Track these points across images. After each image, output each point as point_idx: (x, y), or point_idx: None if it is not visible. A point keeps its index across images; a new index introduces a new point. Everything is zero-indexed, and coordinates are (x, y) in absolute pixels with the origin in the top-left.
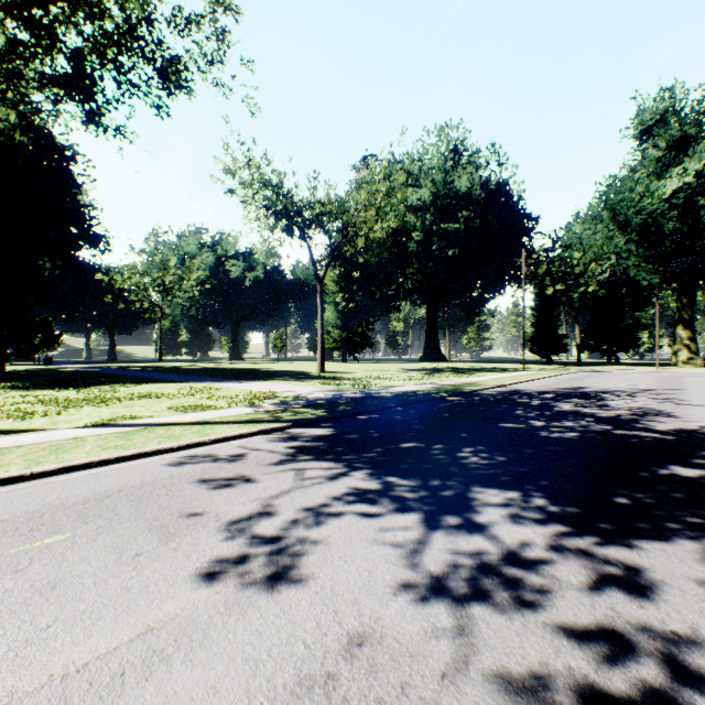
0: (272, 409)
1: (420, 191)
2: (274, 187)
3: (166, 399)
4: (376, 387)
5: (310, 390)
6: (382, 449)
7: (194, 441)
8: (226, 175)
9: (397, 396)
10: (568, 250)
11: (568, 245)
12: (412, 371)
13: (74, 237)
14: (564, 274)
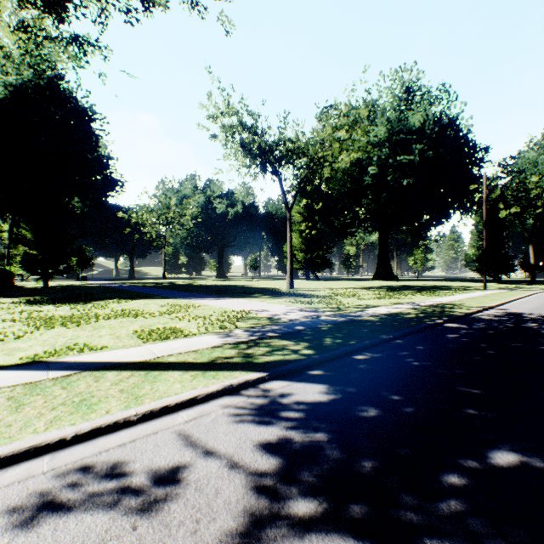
0: (243, 339)
1: (376, 128)
2: (250, 128)
3: (141, 318)
4: (349, 306)
5: (283, 309)
6: (465, 480)
7: (107, 420)
8: (209, 119)
9: (383, 320)
10: (521, 175)
11: (520, 171)
12: (373, 289)
13: (96, 181)
14: (518, 198)
